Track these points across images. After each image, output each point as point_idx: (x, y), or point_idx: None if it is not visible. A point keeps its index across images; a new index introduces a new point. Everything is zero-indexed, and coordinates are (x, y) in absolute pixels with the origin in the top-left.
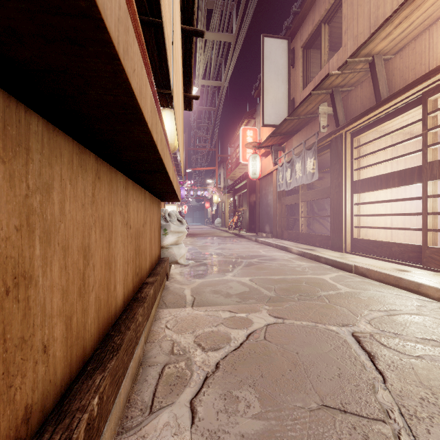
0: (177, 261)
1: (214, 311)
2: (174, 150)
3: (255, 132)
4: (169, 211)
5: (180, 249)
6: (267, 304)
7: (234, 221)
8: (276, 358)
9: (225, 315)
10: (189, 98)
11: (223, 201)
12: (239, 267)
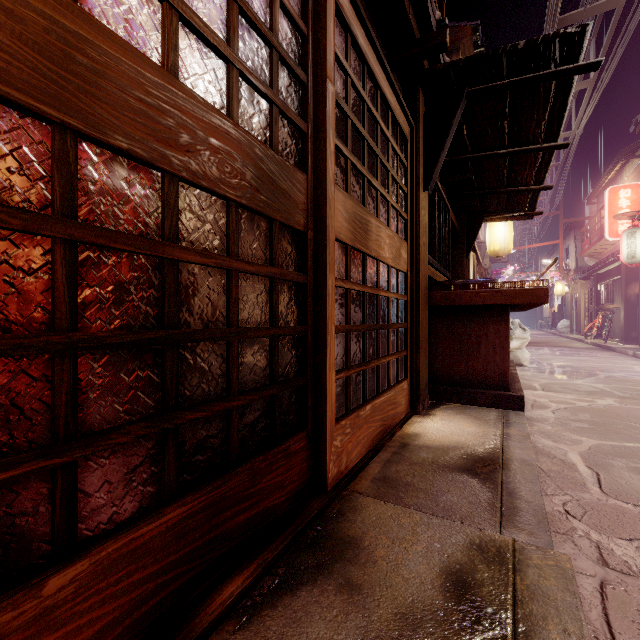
0: (520, 363)
1: (562, 394)
2: (507, 253)
3: (636, 189)
4: (511, 320)
5: (523, 354)
6: (616, 398)
7: (596, 326)
8: (608, 412)
9: (572, 397)
10: (532, 215)
11: (573, 293)
12: (593, 377)
